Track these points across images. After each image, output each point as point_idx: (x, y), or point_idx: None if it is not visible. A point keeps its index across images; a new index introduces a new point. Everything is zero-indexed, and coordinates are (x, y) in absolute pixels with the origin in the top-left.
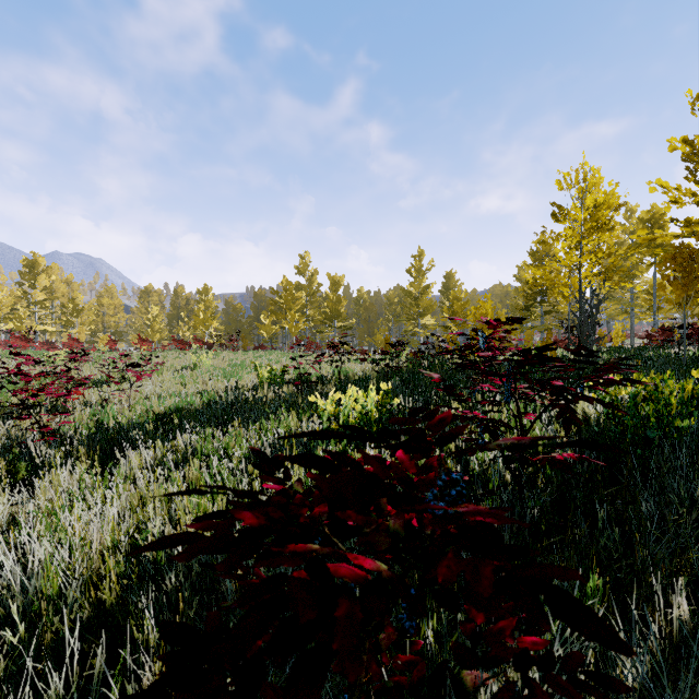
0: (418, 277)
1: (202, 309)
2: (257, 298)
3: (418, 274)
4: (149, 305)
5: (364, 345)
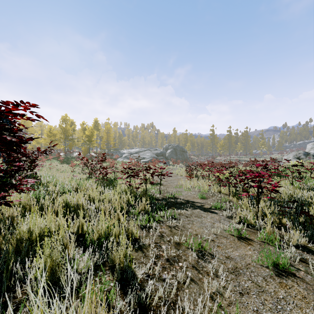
0: None
1: None
2: None
3: None
4: None
5: None
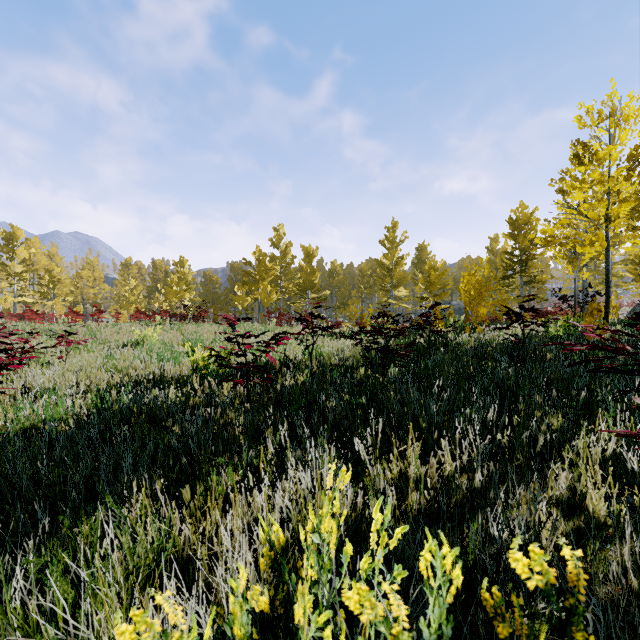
0: (392, 249)
1: (175, 280)
2: (233, 271)
3: (392, 246)
4: (128, 277)
5: (337, 316)
